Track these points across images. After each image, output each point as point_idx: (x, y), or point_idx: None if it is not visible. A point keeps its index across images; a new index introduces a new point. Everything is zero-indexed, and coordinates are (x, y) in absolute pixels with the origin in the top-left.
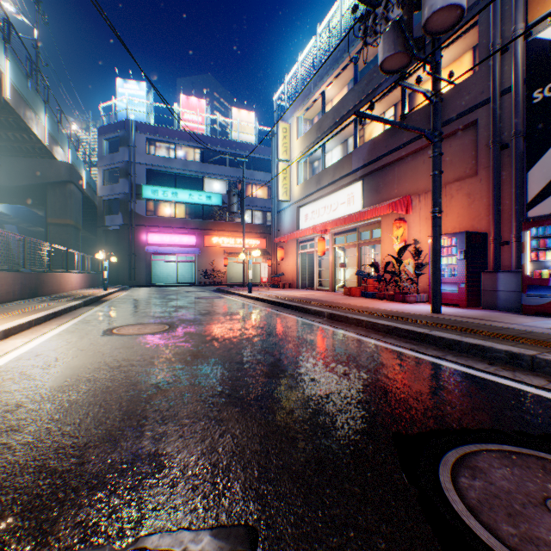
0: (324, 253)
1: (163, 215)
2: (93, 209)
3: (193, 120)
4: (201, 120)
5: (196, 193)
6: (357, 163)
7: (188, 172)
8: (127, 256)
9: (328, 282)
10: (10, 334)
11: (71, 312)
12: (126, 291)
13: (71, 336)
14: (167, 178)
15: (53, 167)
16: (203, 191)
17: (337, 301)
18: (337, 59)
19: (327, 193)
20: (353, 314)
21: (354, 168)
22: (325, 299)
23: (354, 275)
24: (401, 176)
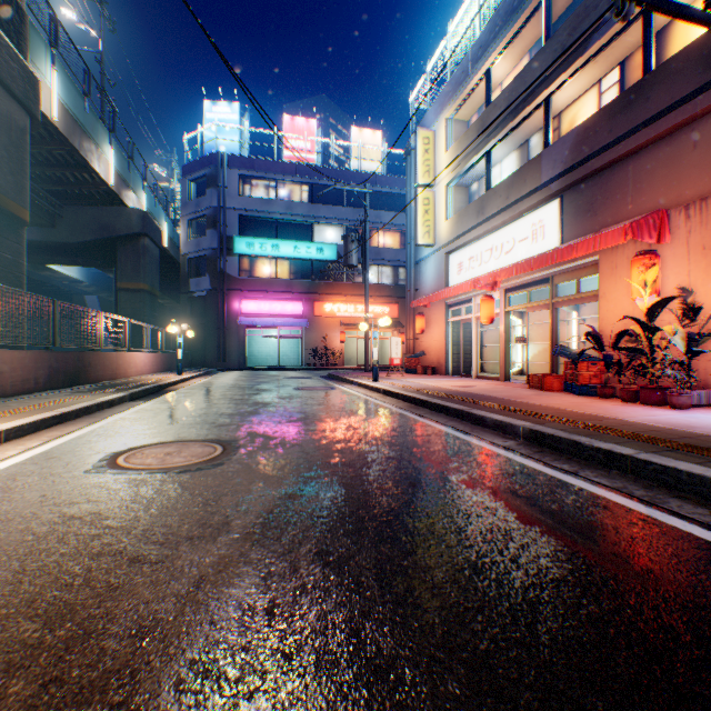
0: (491, 320)
1: (260, 276)
2: (179, 272)
3: (299, 148)
4: (309, 146)
5: (303, 244)
6: (551, 169)
7: (292, 217)
8: (216, 330)
9: (494, 366)
10: None
11: (101, 411)
12: (208, 376)
13: (34, 469)
14: (266, 227)
15: (123, 216)
16: (312, 242)
17: (526, 401)
18: (514, 10)
19: (495, 226)
20: (588, 437)
21: (545, 178)
22: (501, 395)
23: (539, 354)
24: (642, 178)
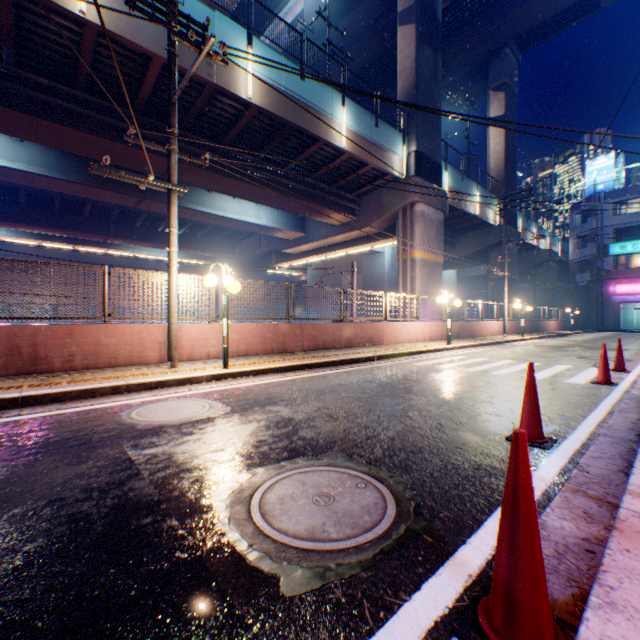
0: None
1: (631, 266)
2: (565, 266)
3: None
4: None
5: None
6: None
7: None
8: (593, 306)
9: None
10: (535, 338)
11: (550, 337)
12: (586, 333)
13: (551, 340)
14: (636, 231)
15: (537, 254)
16: None
17: None
18: None
19: None
20: None
21: None
22: None
23: None
24: None
